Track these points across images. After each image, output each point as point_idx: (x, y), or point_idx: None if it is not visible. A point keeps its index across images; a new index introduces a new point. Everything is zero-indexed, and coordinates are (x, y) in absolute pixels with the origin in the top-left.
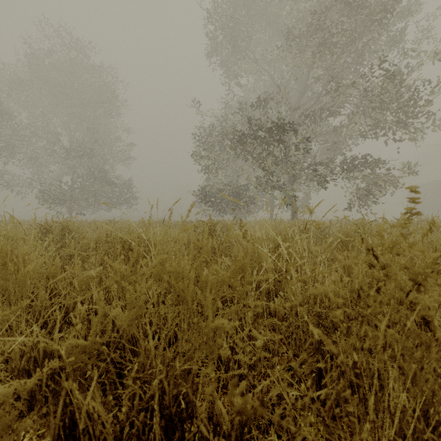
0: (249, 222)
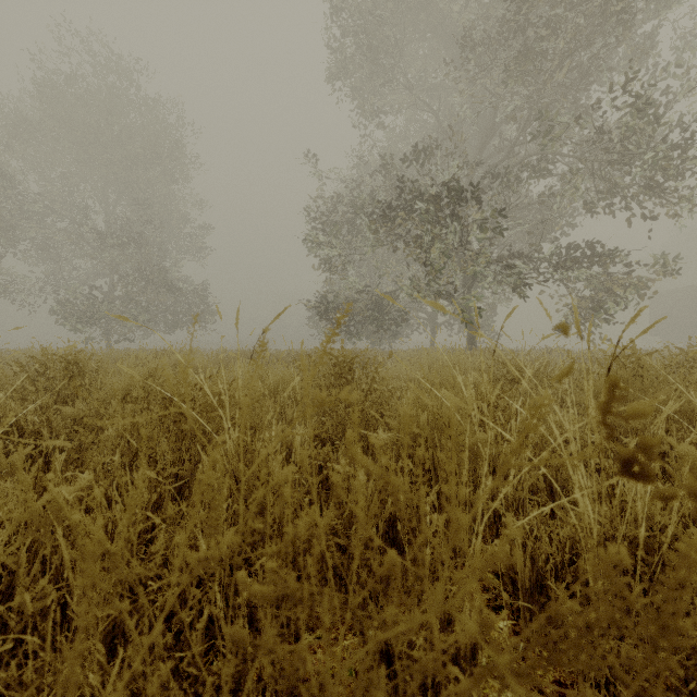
0: (400, 353)
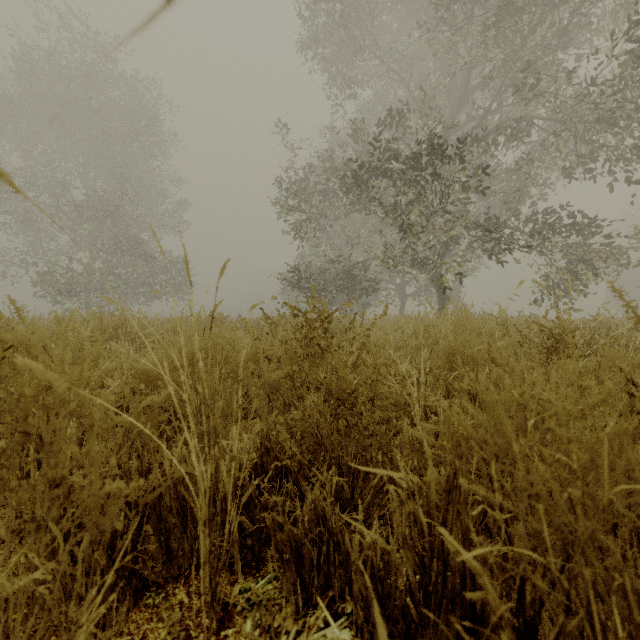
0: (375, 320)
